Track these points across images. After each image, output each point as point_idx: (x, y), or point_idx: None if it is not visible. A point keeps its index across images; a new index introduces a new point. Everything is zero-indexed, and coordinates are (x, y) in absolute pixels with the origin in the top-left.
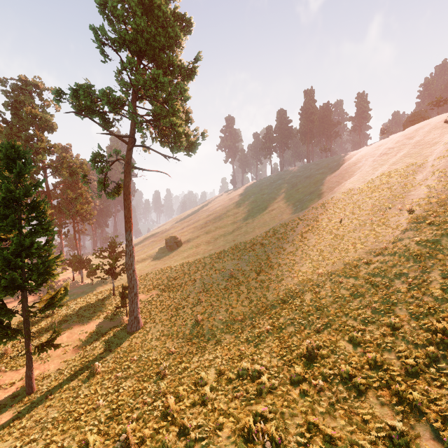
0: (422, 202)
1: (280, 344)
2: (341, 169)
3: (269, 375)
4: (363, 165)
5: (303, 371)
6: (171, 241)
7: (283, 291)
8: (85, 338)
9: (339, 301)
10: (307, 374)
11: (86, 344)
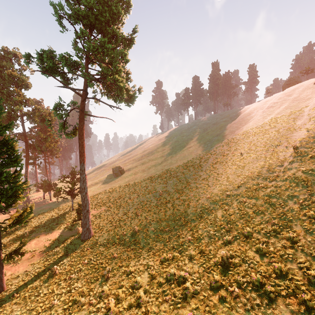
0: (303, 141)
1: (199, 252)
2: (239, 118)
3: (192, 280)
4: (255, 115)
5: (220, 278)
6: (117, 170)
7: (200, 208)
8: (48, 245)
9: (245, 217)
10: (224, 281)
11: (49, 250)
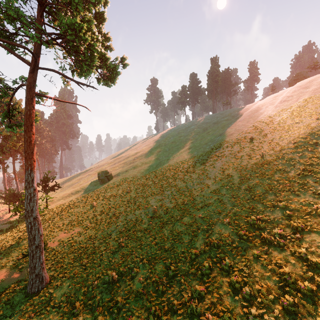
0: None
1: None
2: (244, 115)
3: None
4: (265, 111)
5: None
6: (103, 175)
7: (216, 242)
8: None
9: (316, 278)
10: None
11: None
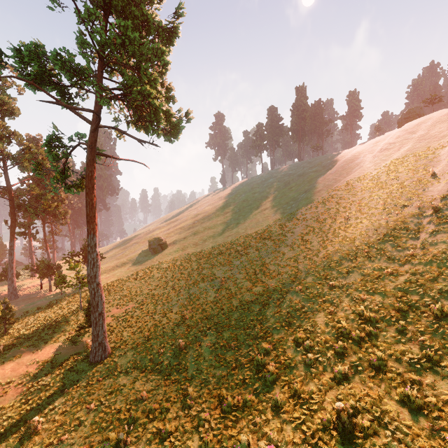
0: None
1: (292, 396)
2: (337, 166)
3: None
4: (362, 161)
5: None
6: (155, 243)
7: (286, 309)
8: (34, 371)
9: (367, 328)
10: None
11: (34, 381)
